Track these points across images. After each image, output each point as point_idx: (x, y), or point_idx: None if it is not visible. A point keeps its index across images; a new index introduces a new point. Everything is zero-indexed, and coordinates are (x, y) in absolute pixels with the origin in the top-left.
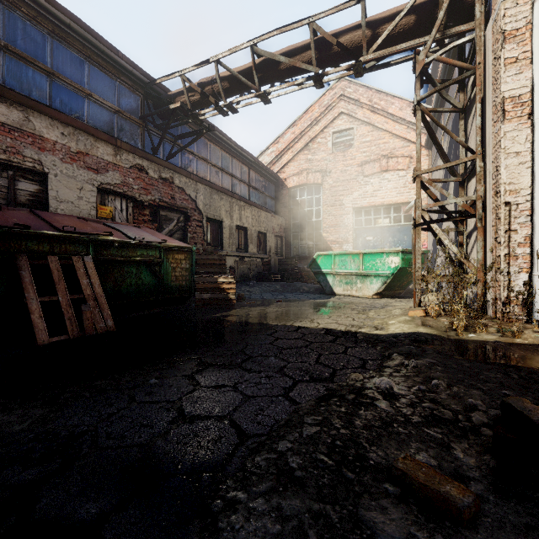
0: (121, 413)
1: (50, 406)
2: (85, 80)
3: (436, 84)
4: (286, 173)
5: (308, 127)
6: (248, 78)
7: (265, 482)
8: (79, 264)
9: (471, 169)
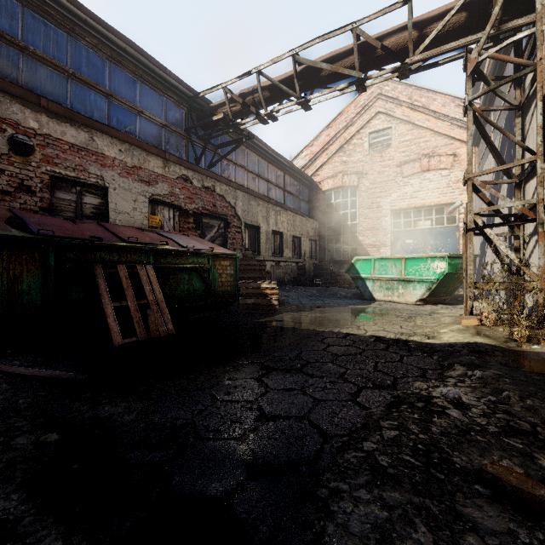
0: (210, 409)
1: (147, 400)
2: (137, 98)
3: (489, 82)
4: (321, 176)
5: (343, 129)
6: (288, 87)
7: (361, 476)
8: (142, 271)
9: (530, 170)
